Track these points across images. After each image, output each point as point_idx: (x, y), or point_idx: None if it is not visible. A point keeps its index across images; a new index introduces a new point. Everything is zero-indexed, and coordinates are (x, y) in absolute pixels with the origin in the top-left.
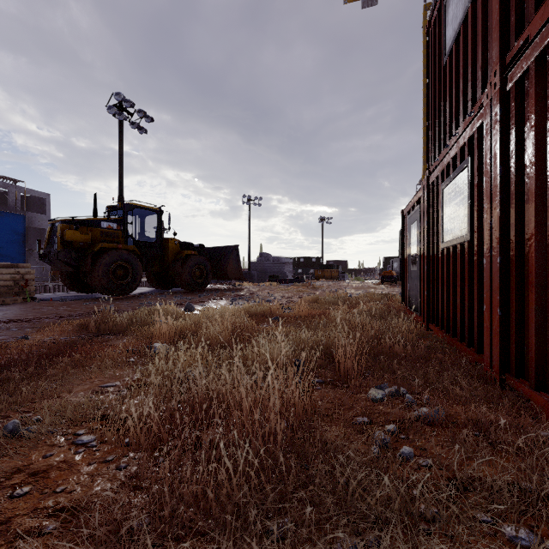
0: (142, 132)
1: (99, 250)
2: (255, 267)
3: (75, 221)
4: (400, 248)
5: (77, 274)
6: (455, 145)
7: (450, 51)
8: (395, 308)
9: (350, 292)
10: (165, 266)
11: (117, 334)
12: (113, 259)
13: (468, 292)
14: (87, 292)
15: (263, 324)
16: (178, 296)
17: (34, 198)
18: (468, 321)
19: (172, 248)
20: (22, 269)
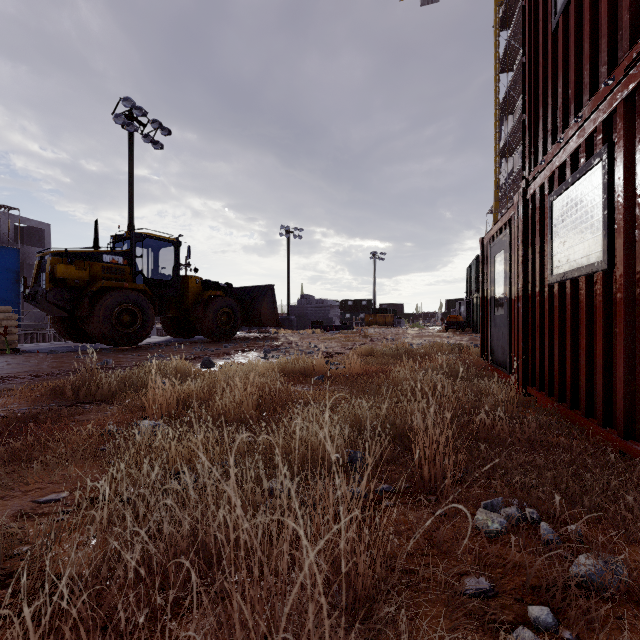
0: (158, 147)
1: (99, 290)
2: (294, 311)
3: (70, 254)
4: (467, 288)
5: (74, 320)
6: (575, 135)
7: (565, 6)
8: (474, 363)
9: (410, 342)
10: (184, 309)
11: (102, 401)
12: (117, 301)
13: (603, 347)
14: (87, 341)
15: (303, 386)
16: (199, 347)
17: (31, 229)
18: (603, 388)
19: (193, 287)
20: (1, 314)
